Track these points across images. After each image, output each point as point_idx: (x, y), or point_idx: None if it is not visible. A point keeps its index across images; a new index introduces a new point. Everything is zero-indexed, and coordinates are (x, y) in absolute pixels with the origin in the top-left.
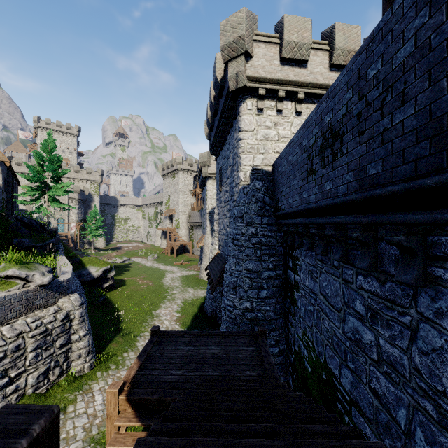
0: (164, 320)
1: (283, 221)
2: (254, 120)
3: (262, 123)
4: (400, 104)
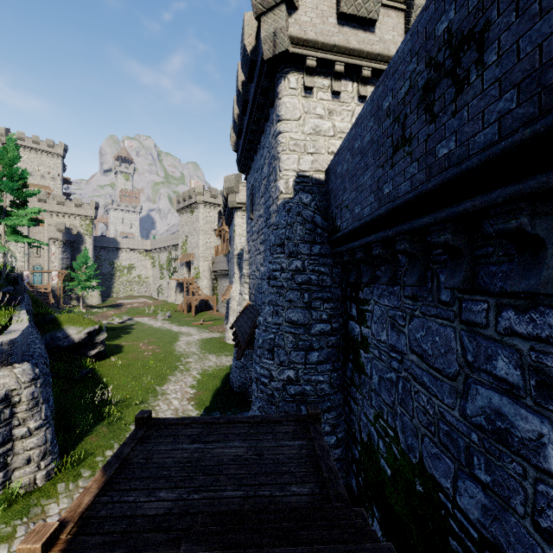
0: (173, 399)
1: (344, 247)
2: (300, 105)
3: (312, 110)
4: None
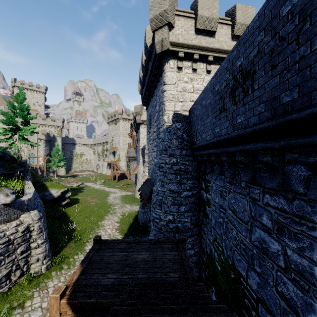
0: (107, 229)
1: (198, 152)
2: (175, 76)
3: (181, 79)
4: None
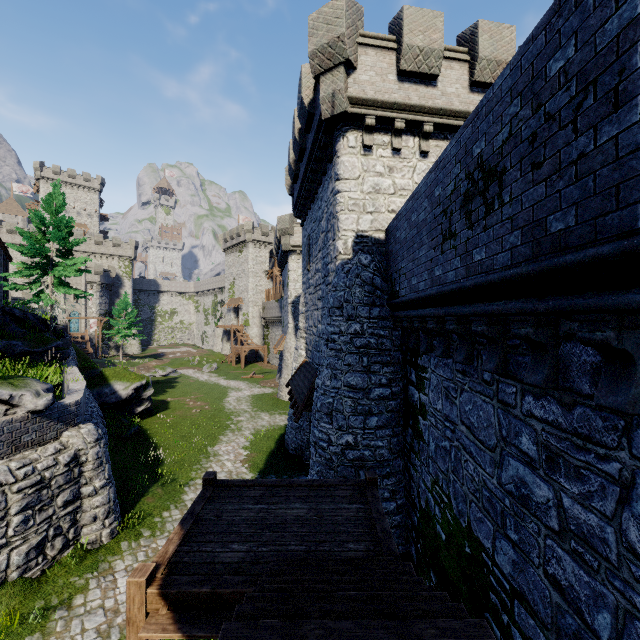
0: (226, 460)
1: (403, 313)
2: (359, 163)
3: (371, 168)
4: (611, 109)
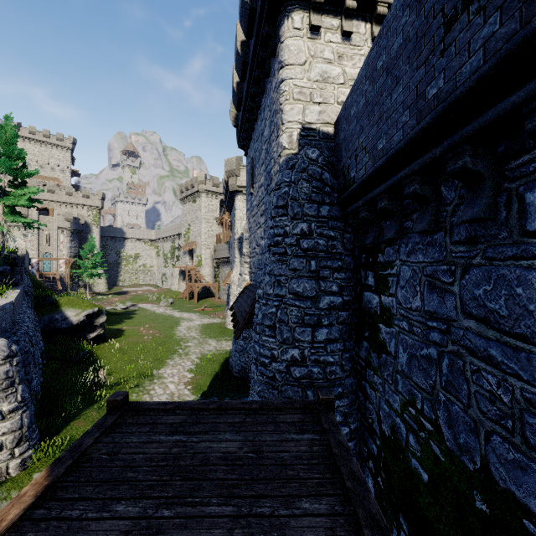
0: (169, 383)
1: (361, 200)
2: (305, 48)
3: (319, 53)
4: None
